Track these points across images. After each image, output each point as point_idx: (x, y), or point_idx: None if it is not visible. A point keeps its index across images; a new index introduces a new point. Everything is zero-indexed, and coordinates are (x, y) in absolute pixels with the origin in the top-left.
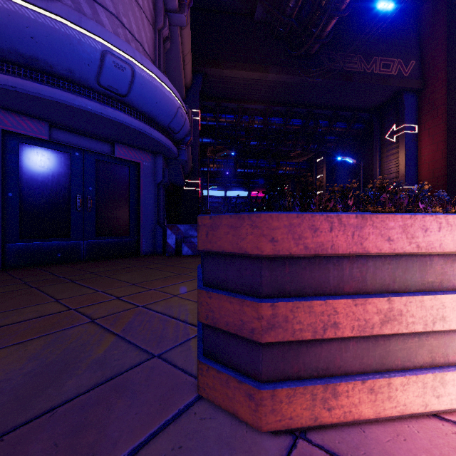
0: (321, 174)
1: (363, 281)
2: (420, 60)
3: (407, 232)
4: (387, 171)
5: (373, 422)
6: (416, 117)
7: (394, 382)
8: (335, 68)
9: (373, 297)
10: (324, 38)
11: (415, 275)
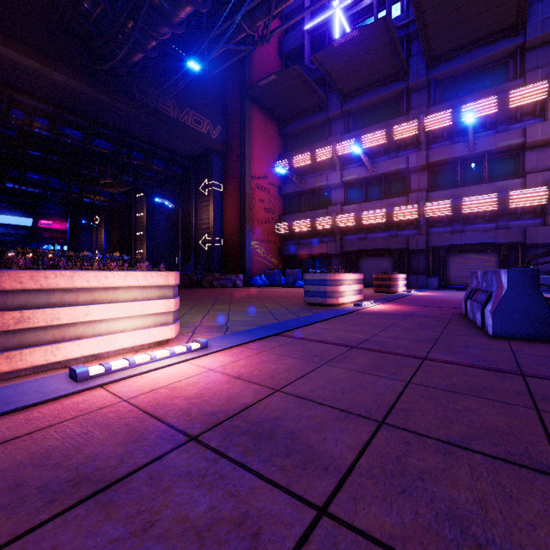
0: (142, 212)
1: (5, 304)
2: (225, 129)
3: (34, 279)
4: (202, 221)
5: (18, 377)
6: (222, 177)
7: (25, 351)
8: (148, 103)
9: (10, 311)
10: (132, 65)
11: (43, 299)
